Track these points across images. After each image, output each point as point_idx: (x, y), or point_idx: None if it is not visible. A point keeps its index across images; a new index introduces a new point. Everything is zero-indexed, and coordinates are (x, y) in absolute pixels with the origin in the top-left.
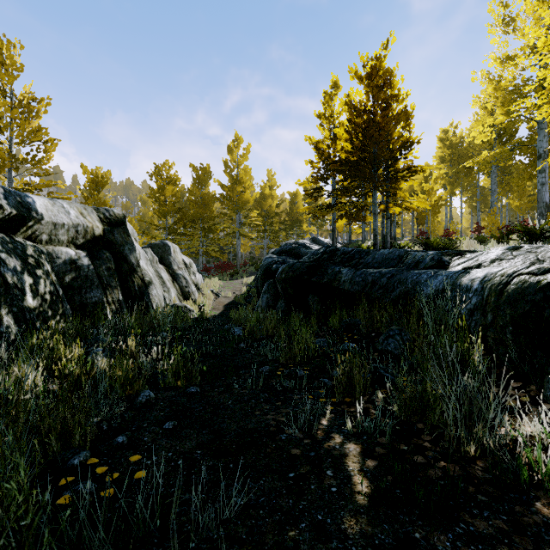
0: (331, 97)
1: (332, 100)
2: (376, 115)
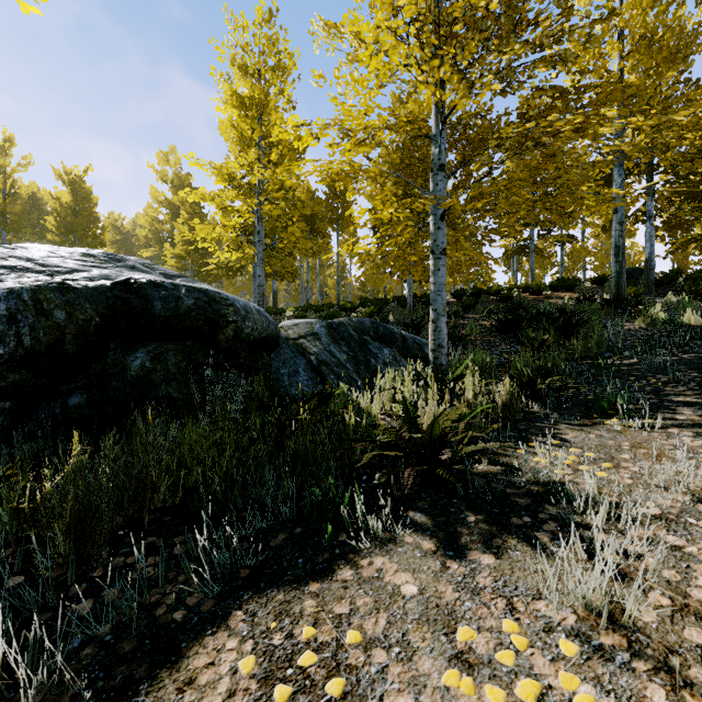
0: (6, 152)
1: (7, 155)
2: (82, 219)
